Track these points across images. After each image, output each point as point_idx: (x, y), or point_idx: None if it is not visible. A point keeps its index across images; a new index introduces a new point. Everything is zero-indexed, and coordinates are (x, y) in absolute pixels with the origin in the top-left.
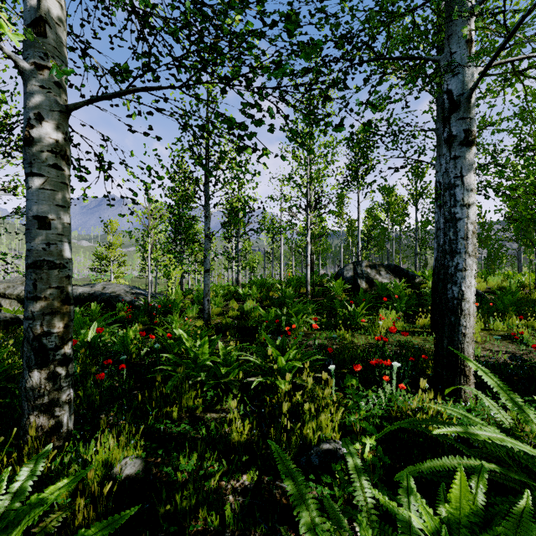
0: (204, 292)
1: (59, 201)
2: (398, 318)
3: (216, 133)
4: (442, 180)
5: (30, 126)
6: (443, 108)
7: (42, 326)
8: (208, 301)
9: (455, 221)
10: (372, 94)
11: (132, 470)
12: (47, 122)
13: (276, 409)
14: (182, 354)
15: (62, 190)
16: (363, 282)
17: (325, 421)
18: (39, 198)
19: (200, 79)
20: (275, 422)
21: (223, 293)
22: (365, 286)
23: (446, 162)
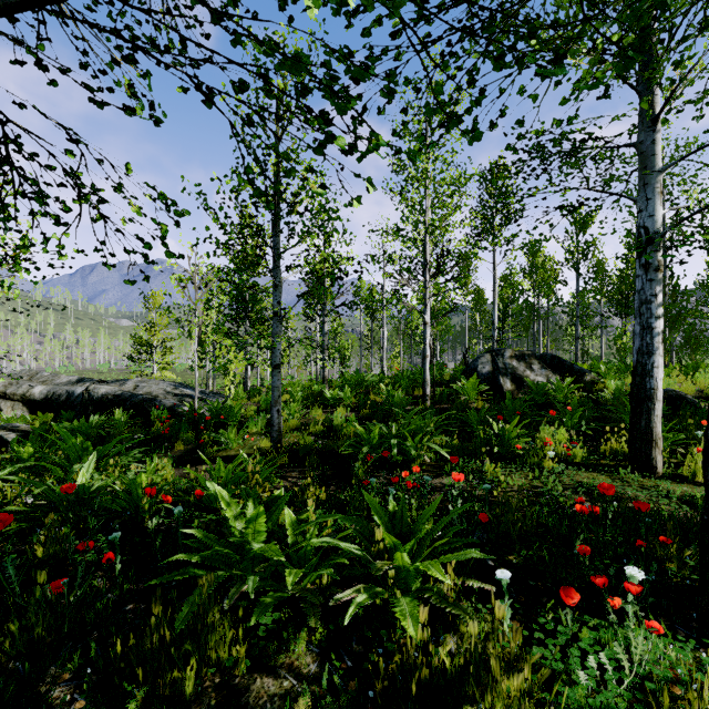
0: (273, 399)
1: None
2: (574, 444)
3: None
4: None
5: None
6: None
7: None
8: (279, 411)
9: None
10: None
11: None
12: None
13: None
14: None
15: None
16: (508, 381)
17: None
18: None
19: None
20: None
21: (301, 396)
22: (511, 387)
23: None
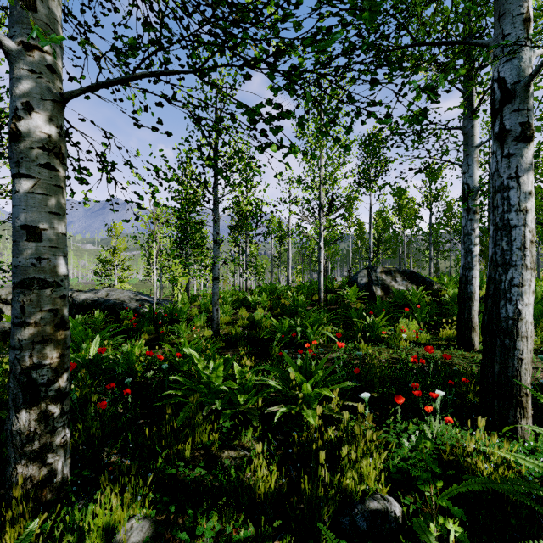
0: (213, 301)
1: (53, 207)
2: (421, 330)
3: (226, 132)
4: (492, 181)
5: (17, 117)
6: (493, 99)
7: (31, 357)
8: (217, 310)
9: (509, 229)
10: (405, 85)
11: (139, 536)
12: (37, 113)
13: (313, 459)
14: (192, 372)
15: (56, 194)
16: (379, 289)
17: (367, 468)
18: (28, 204)
19: (217, 65)
20: (305, 465)
21: (231, 300)
22: (381, 294)
23: (498, 160)
